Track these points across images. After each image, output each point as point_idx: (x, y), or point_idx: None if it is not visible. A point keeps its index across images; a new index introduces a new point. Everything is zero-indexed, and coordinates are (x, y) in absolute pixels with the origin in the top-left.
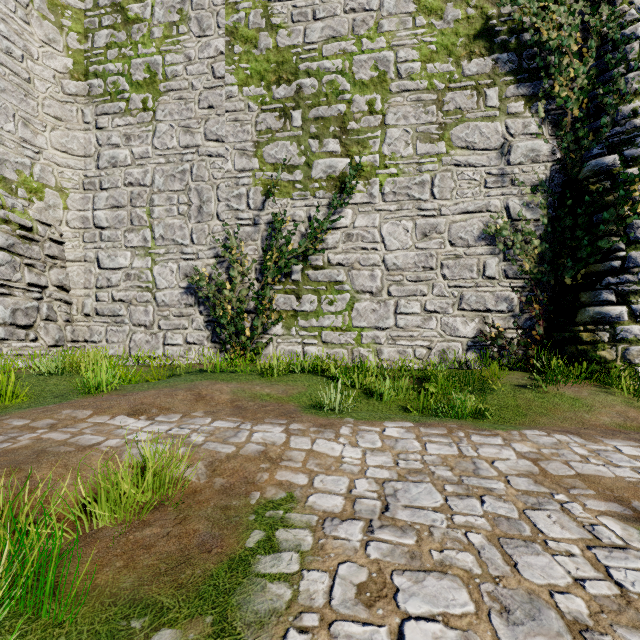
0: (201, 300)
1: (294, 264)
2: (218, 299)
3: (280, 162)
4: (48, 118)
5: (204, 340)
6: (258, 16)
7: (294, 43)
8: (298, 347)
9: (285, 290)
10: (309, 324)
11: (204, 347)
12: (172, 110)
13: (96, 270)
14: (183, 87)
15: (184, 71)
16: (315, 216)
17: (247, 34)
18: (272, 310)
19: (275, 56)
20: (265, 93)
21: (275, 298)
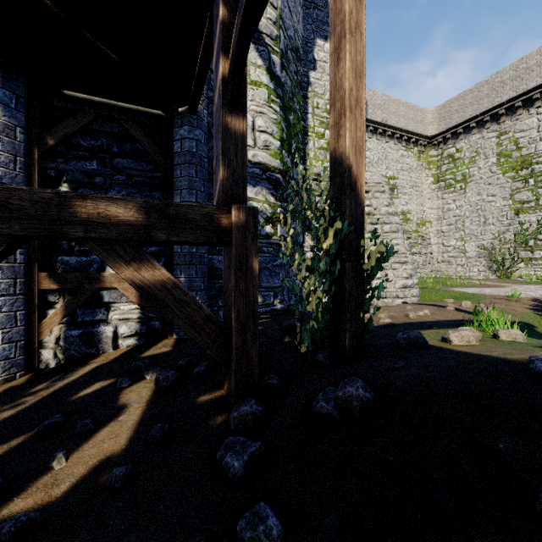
0: (485, 255)
1: (529, 240)
2: (492, 255)
3: (522, 200)
4: (426, 200)
5: (486, 270)
6: (511, 146)
7: (529, 152)
8: (531, 272)
9: (525, 250)
10: (537, 263)
11: (486, 272)
12: (472, 188)
13: (442, 247)
14: (477, 179)
15: (477, 173)
16: (540, 220)
17: (506, 154)
18: (518, 258)
19: (520, 159)
20: (515, 175)
21: (520, 253)
